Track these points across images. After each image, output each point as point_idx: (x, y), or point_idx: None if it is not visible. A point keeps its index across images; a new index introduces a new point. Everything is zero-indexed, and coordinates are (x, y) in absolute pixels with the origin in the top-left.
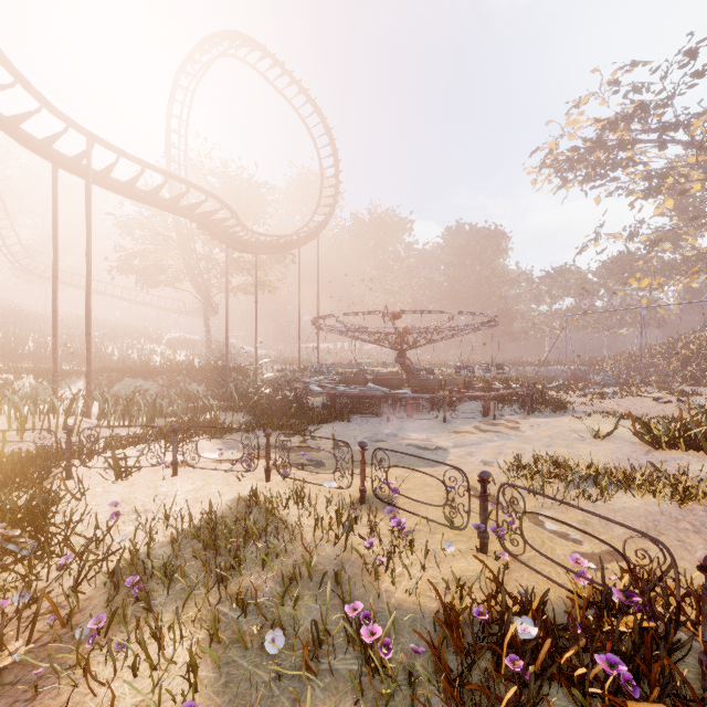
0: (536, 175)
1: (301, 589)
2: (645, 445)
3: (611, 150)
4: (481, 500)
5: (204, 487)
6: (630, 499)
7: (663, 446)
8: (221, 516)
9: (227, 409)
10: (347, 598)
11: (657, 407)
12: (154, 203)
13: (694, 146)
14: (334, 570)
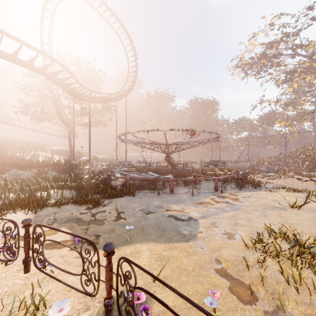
0: (233, 71)
1: None
2: None
3: (269, 58)
4: None
5: None
6: None
7: None
8: None
9: (61, 188)
10: None
11: (304, 183)
12: (15, 61)
13: (308, 57)
14: None
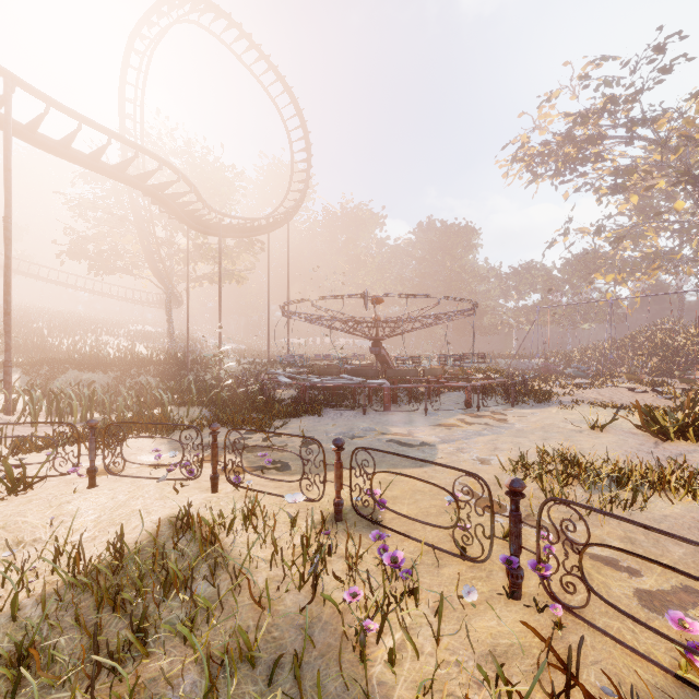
0: (508, 168)
1: (240, 680)
2: (649, 436)
3: (581, 145)
4: (511, 522)
5: (128, 503)
6: (667, 504)
7: (671, 437)
8: (138, 548)
9: (182, 403)
10: (316, 698)
11: (637, 396)
12: (96, 168)
13: (658, 143)
14: (294, 649)
